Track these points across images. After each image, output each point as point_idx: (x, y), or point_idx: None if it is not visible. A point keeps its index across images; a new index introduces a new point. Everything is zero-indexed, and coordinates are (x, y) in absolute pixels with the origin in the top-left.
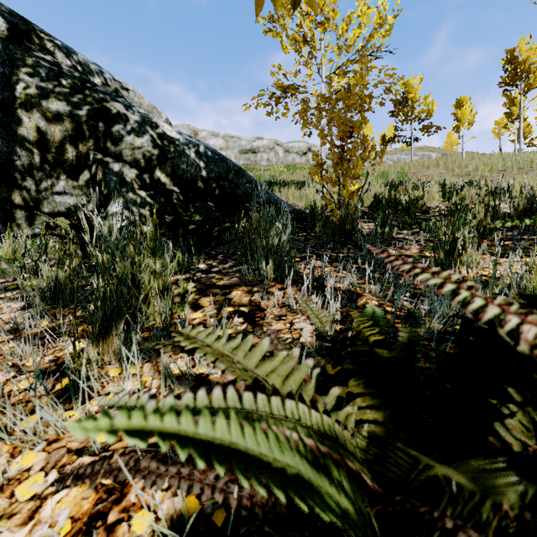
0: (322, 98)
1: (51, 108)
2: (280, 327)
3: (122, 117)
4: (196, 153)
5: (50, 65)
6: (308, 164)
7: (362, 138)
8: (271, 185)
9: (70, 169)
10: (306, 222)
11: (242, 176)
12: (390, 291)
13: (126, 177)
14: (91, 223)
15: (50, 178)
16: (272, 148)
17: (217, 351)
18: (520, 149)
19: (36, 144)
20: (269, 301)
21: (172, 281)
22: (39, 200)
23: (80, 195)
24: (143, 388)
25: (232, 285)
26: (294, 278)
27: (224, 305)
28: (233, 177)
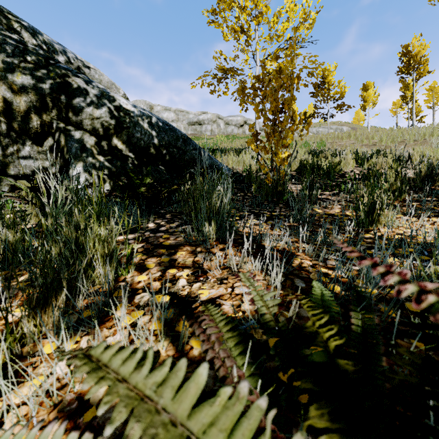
0: (257, 78)
1: (16, 81)
2: (222, 292)
3: (82, 91)
4: (149, 124)
5: (16, 42)
6: (244, 135)
7: (291, 112)
8: (214, 151)
9: (35, 136)
10: (244, 184)
11: (189, 144)
12: (323, 252)
13: (86, 144)
14: (50, 186)
15: (16, 144)
16: (215, 121)
17: (135, 392)
18: (413, 125)
19: (3, 113)
20: (211, 262)
21: (122, 240)
22: (6, 163)
23: (45, 159)
24: (72, 375)
25: (178, 245)
26: (234, 237)
27: (169, 267)
28: (181, 145)
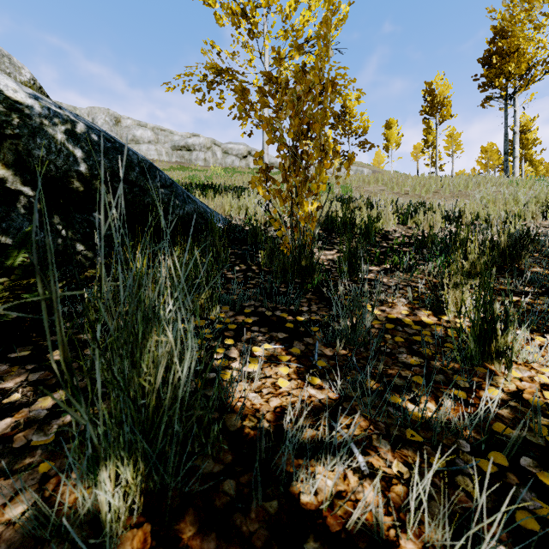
0: (268, 76)
1: None
2: None
3: None
4: (68, 134)
5: None
6: (248, 169)
7: (322, 138)
8: (204, 189)
9: None
10: (246, 246)
11: (154, 177)
12: None
13: None
14: None
15: None
16: (209, 148)
17: None
18: (436, 173)
19: None
20: None
21: None
22: None
23: None
24: None
25: None
26: (211, 463)
27: None
28: (138, 177)
